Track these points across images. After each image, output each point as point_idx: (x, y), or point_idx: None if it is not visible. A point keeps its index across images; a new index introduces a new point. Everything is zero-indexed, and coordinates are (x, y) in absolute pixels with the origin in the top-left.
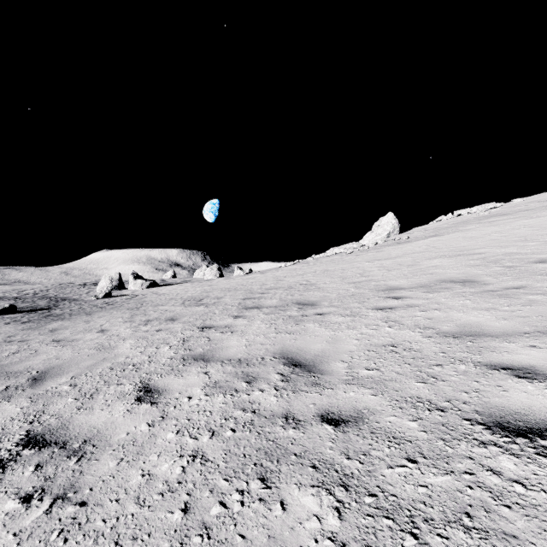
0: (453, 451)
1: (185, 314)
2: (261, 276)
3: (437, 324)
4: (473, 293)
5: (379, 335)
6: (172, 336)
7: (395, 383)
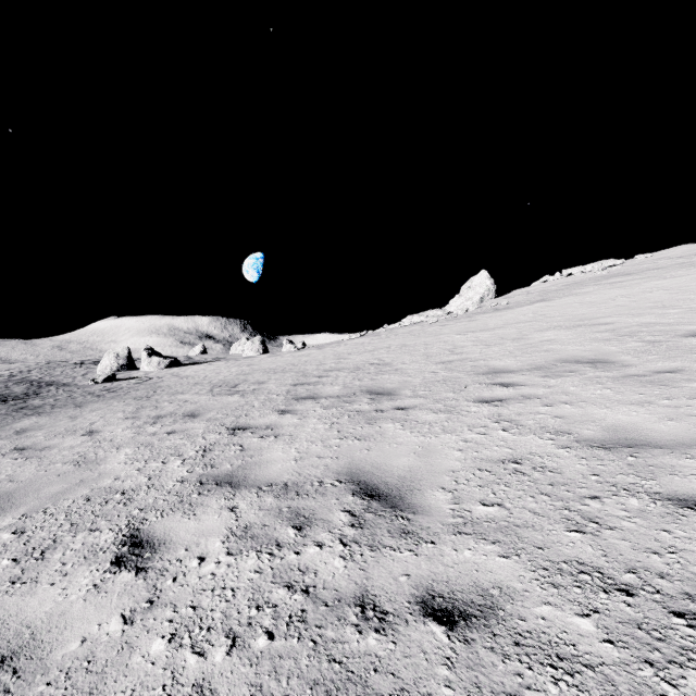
0: (679, 695)
1: (211, 408)
2: (317, 352)
3: (573, 426)
4: (612, 379)
5: (491, 443)
6: (188, 442)
7: (534, 532)
